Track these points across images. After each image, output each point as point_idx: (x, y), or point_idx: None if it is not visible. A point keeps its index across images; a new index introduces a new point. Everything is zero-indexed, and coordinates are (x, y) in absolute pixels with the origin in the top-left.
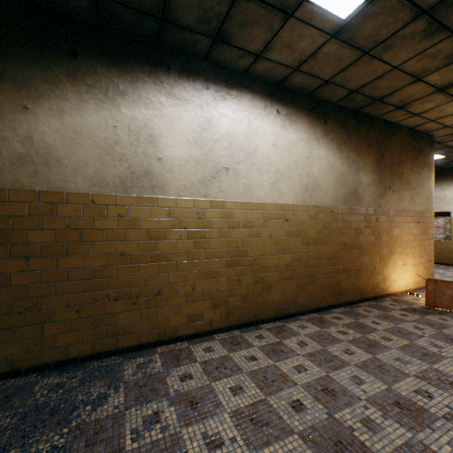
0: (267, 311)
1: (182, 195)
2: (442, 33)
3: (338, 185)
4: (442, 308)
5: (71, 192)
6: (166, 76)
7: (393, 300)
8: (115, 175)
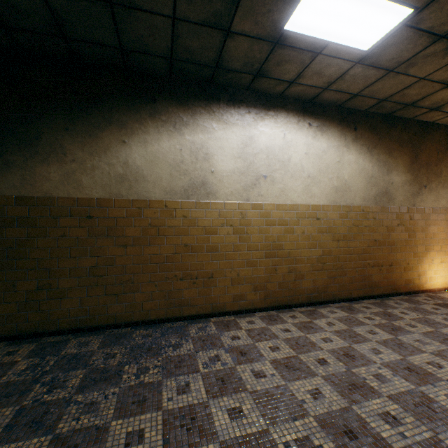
0: (299, 297)
1: (229, 200)
2: None
3: (369, 186)
4: None
5: (152, 199)
6: (217, 106)
7: (428, 296)
8: (181, 186)
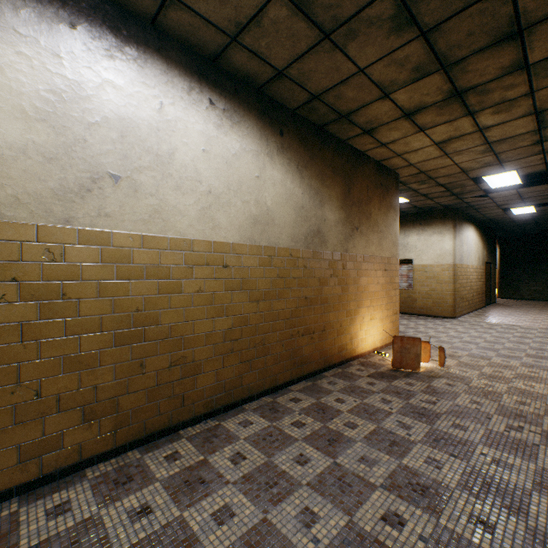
0: (193, 406)
1: (7, 216)
2: (411, 30)
3: (299, 220)
4: (408, 368)
5: None
6: None
7: (361, 363)
8: None
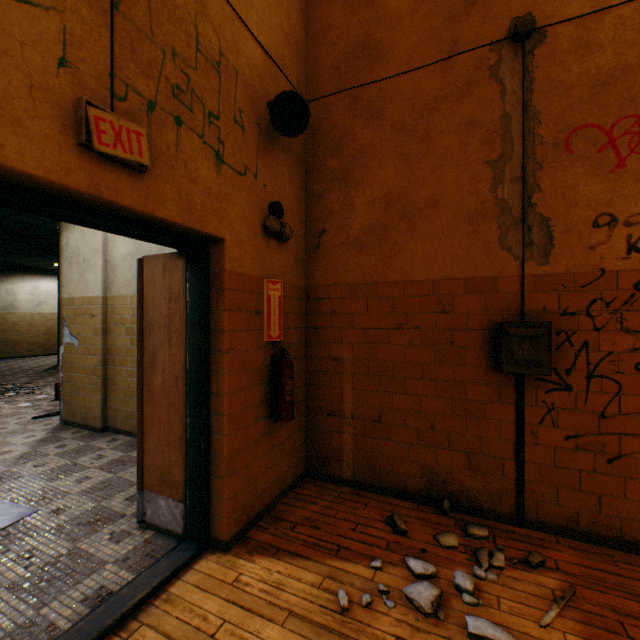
0: None
1: (26, 311)
2: None
3: None
4: None
5: None
6: (20, 274)
7: None
8: (1, 306)
